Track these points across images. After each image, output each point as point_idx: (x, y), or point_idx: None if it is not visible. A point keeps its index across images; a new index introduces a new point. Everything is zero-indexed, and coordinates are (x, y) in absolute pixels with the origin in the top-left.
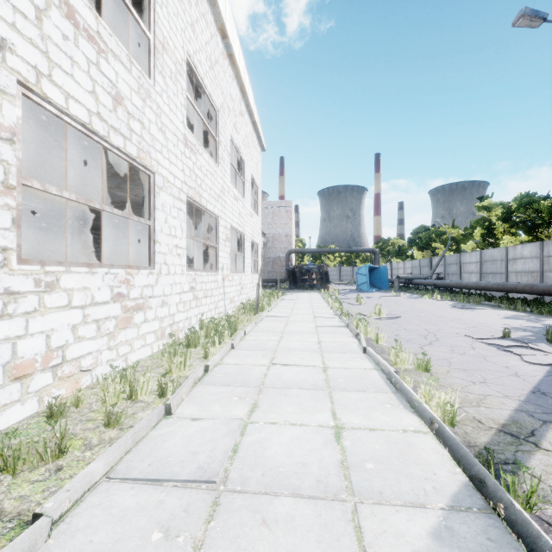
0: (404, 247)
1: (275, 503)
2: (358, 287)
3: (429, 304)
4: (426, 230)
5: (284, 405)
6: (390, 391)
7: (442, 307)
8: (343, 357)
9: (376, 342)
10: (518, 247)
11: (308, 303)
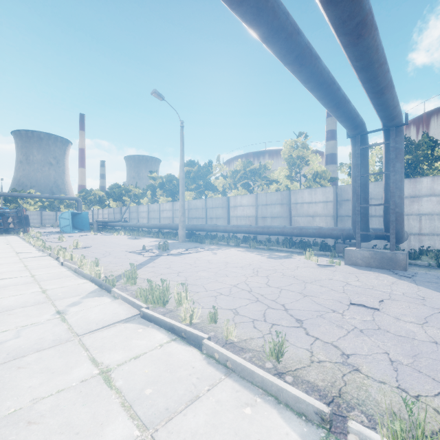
0: (104, 197)
1: (14, 311)
2: (61, 229)
3: (115, 238)
4: (119, 187)
5: (6, 292)
6: (75, 276)
7: (122, 239)
8: (47, 269)
9: (71, 260)
10: (164, 204)
11: (6, 244)
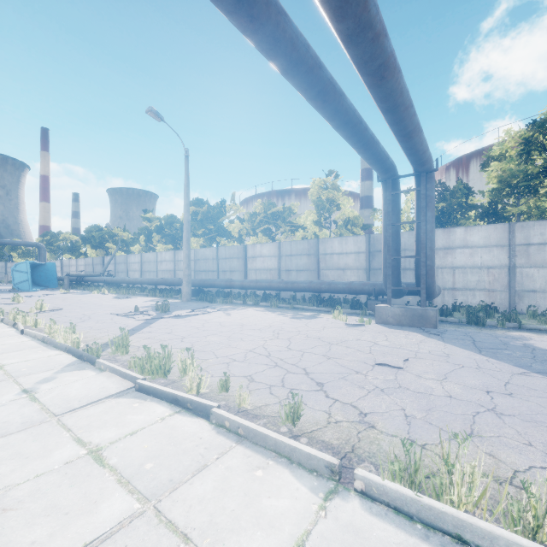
0: (79, 243)
1: None
2: (15, 286)
3: (96, 298)
4: (100, 230)
5: None
6: (43, 346)
7: (106, 299)
8: (0, 340)
9: (35, 326)
10: (164, 253)
11: None
